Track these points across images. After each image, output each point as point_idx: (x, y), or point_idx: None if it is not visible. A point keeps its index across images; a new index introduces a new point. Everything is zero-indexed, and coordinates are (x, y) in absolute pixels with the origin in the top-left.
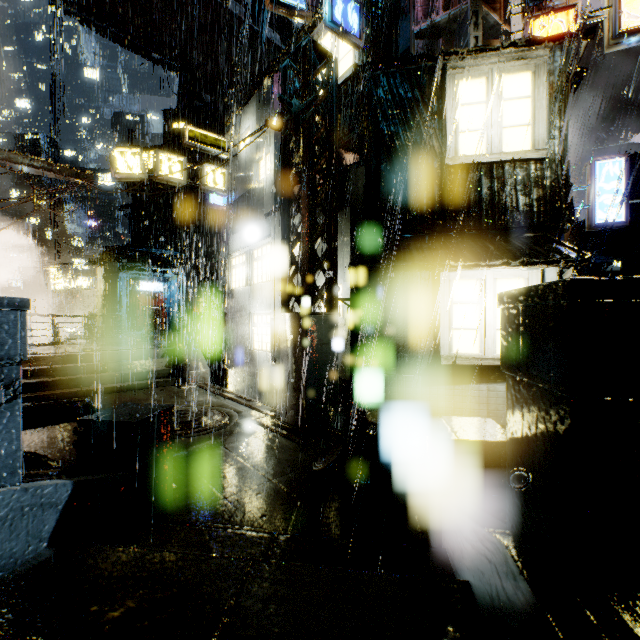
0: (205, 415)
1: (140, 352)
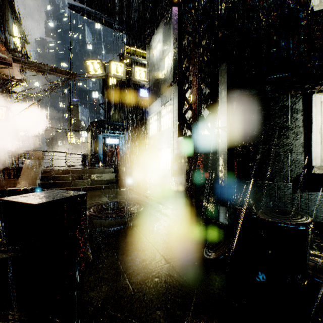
0: (128, 205)
1: (101, 170)
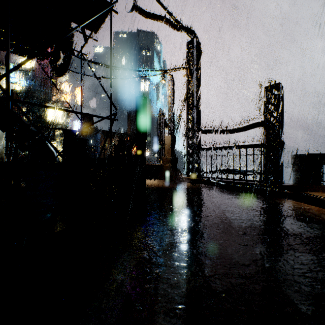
0: None
1: None
